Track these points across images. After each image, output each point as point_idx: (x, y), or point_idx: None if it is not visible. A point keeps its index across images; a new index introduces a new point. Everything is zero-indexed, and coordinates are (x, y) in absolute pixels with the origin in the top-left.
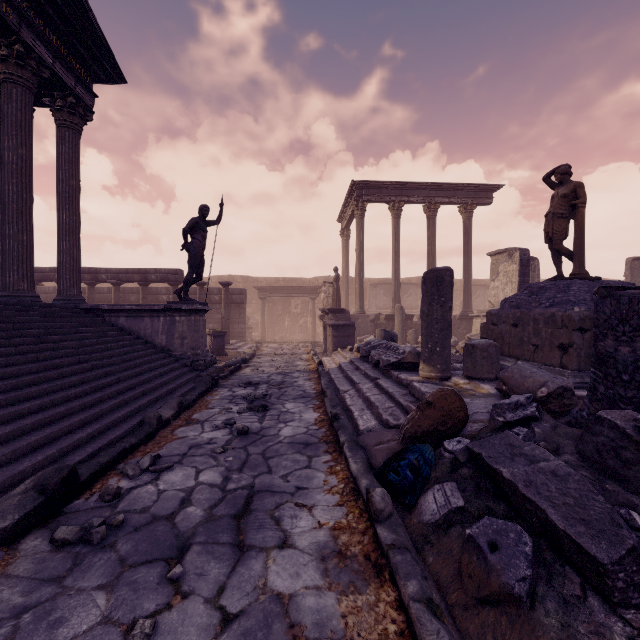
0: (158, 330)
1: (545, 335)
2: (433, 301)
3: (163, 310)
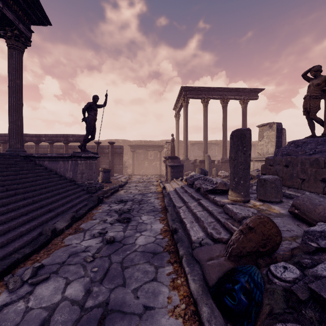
0: (68, 169)
1: (310, 172)
2: (238, 150)
3: (70, 157)
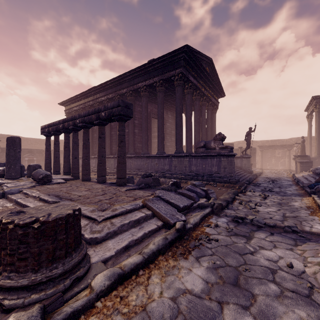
0: (238, 162)
1: None
2: None
3: (239, 157)
